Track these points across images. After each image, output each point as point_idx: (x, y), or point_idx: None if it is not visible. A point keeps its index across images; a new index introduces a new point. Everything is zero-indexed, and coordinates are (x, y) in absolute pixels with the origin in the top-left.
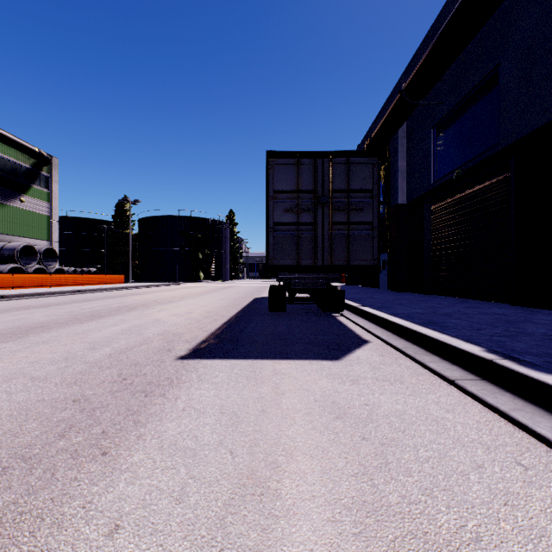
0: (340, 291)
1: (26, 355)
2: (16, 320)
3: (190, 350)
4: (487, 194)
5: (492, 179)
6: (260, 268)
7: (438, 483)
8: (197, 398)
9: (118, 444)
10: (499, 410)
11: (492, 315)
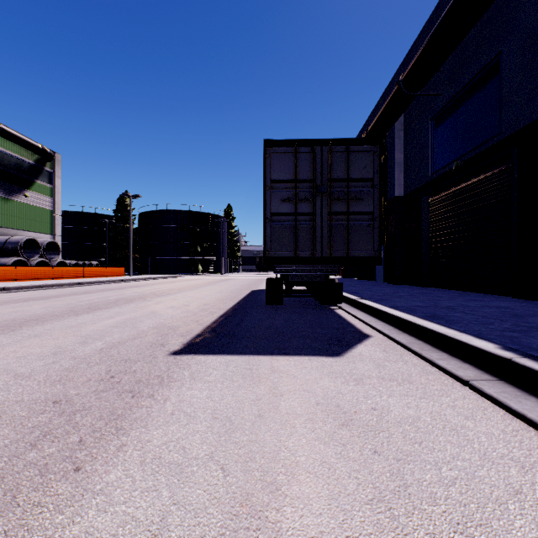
0: (338, 283)
1: (14, 350)
2: (13, 312)
3: (184, 345)
4: (488, 185)
5: (492, 170)
6: (258, 261)
7: (471, 515)
8: (187, 400)
9: (95, 457)
10: (527, 418)
11: (496, 308)
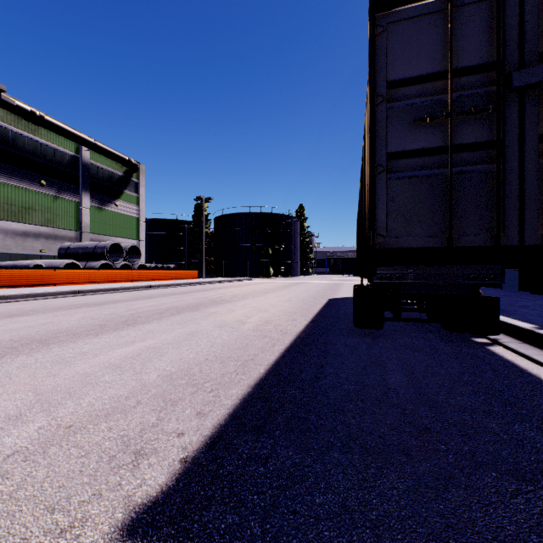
0: (489, 298)
1: None
2: (41, 325)
3: (182, 465)
4: None
5: None
6: (331, 263)
7: None
8: None
9: None
10: None
11: None
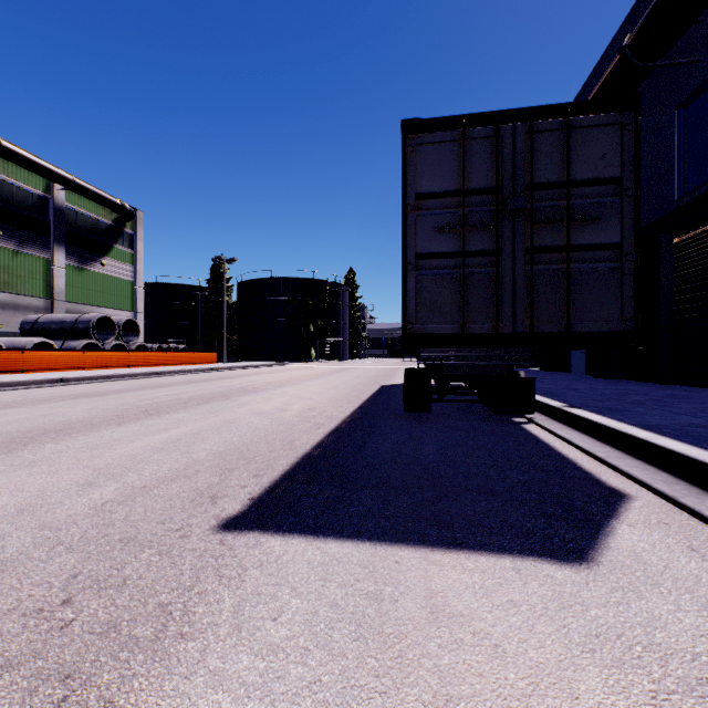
0: (527, 379)
1: None
2: (42, 416)
3: (251, 501)
4: None
5: None
6: (389, 344)
7: None
8: None
9: None
10: None
11: None
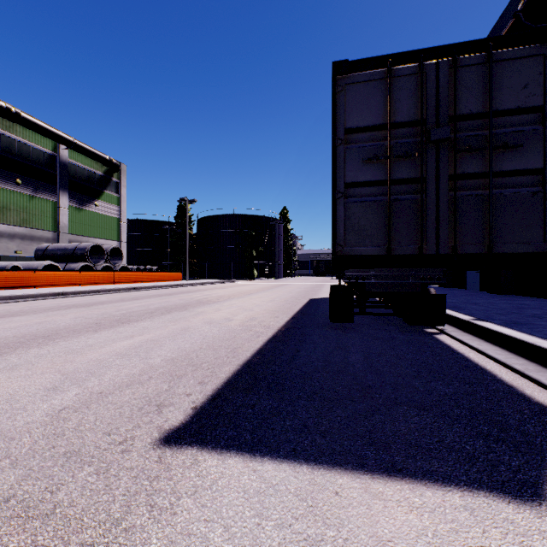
0: (438, 295)
1: None
2: (37, 324)
3: (194, 410)
4: None
5: None
6: (315, 265)
7: None
8: None
9: None
10: None
11: None
